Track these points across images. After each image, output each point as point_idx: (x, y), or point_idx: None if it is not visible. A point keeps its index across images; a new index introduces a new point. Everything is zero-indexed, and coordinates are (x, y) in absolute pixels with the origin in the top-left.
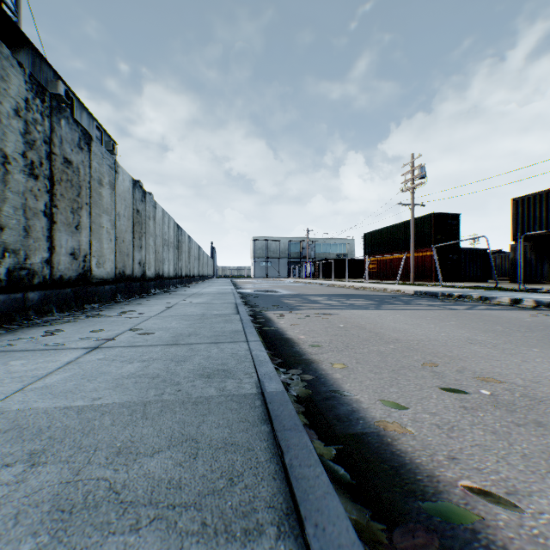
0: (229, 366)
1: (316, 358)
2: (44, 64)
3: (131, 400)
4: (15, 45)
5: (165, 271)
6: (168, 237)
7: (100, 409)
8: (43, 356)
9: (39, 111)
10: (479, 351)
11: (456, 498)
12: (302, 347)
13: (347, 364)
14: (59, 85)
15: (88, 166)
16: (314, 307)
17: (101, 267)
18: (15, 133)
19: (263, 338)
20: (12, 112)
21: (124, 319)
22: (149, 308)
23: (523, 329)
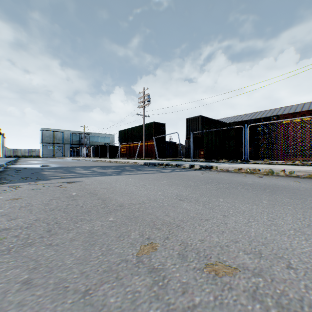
0: None
1: None
2: None
3: None
4: None
5: None
6: None
7: None
8: None
9: None
10: (190, 209)
11: None
12: None
13: None
14: None
15: None
16: (66, 176)
17: None
18: None
19: None
20: None
21: None
22: None
23: (204, 182)
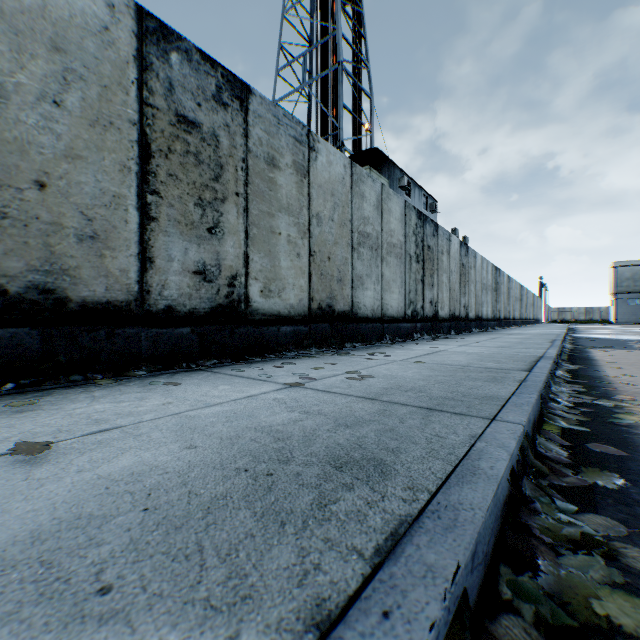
0: (529, 352)
1: (601, 365)
2: (395, 169)
3: (487, 352)
4: (381, 164)
5: (483, 314)
6: (486, 281)
7: (478, 352)
8: (442, 345)
9: (419, 226)
10: None
11: (610, 382)
12: (597, 362)
13: (623, 368)
14: (403, 179)
15: (436, 245)
16: None
17: (442, 310)
18: (413, 243)
19: (567, 357)
20: (412, 234)
21: (465, 340)
22: (477, 338)
23: None
